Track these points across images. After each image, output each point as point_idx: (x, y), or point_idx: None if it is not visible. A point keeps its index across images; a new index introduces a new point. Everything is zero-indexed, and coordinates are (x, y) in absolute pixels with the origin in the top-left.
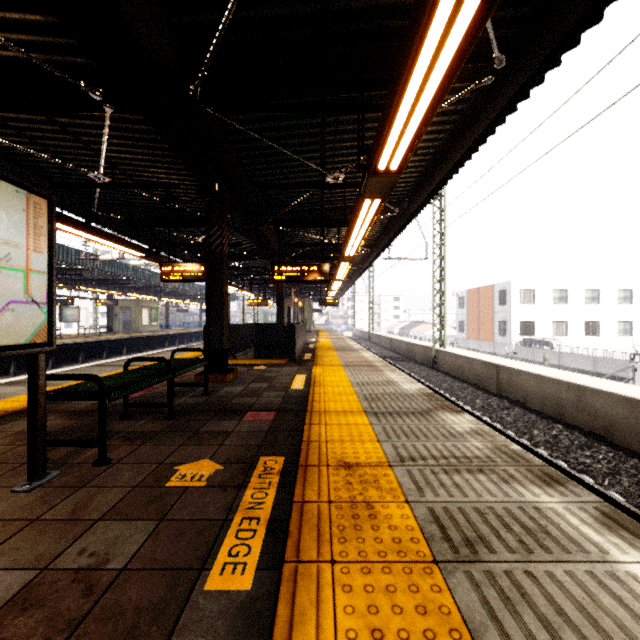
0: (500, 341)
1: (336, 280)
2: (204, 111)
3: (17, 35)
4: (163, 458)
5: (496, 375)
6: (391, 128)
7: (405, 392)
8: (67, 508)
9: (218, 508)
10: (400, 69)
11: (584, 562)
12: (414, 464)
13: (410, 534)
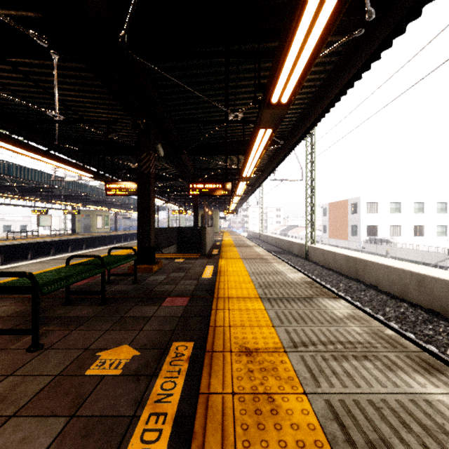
0: (353, 239)
1: (236, 195)
2: (131, 57)
3: None
4: (89, 343)
5: (354, 265)
6: (284, 63)
7: (290, 280)
8: None
9: (128, 401)
10: None
11: None
12: (306, 350)
13: (313, 435)
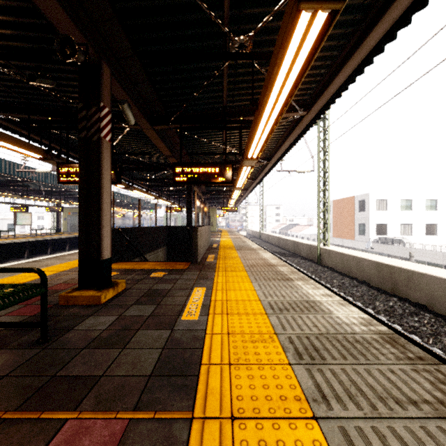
0: (360, 239)
1: (236, 188)
2: None
3: None
4: None
5: (391, 275)
6: None
7: (349, 330)
8: None
9: None
10: None
11: None
12: None
13: None
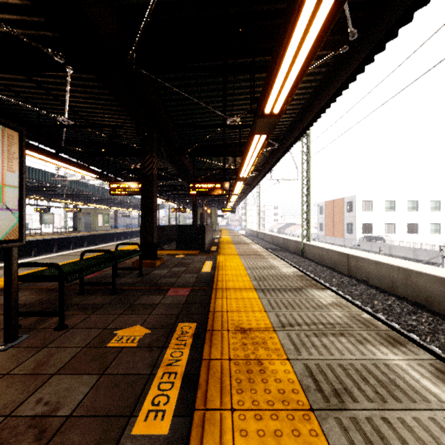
0: (348, 237)
1: (234, 194)
2: (138, 71)
3: (2, 15)
4: (106, 324)
5: (347, 261)
6: (274, 82)
7: (283, 274)
8: (31, 364)
9: (145, 364)
10: (282, 34)
11: (427, 410)
12: (292, 329)
13: (291, 386)
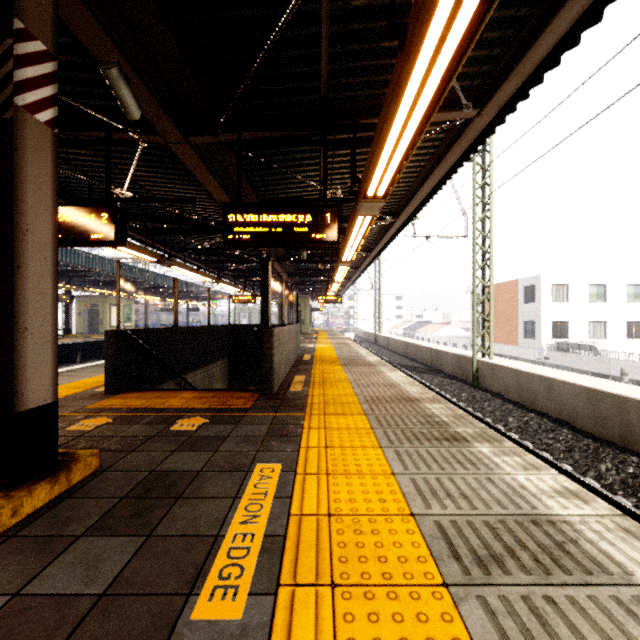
0: (527, 344)
1: (342, 263)
2: None
3: None
4: None
5: (619, 414)
6: None
7: None
8: None
9: None
10: None
11: None
12: None
13: None
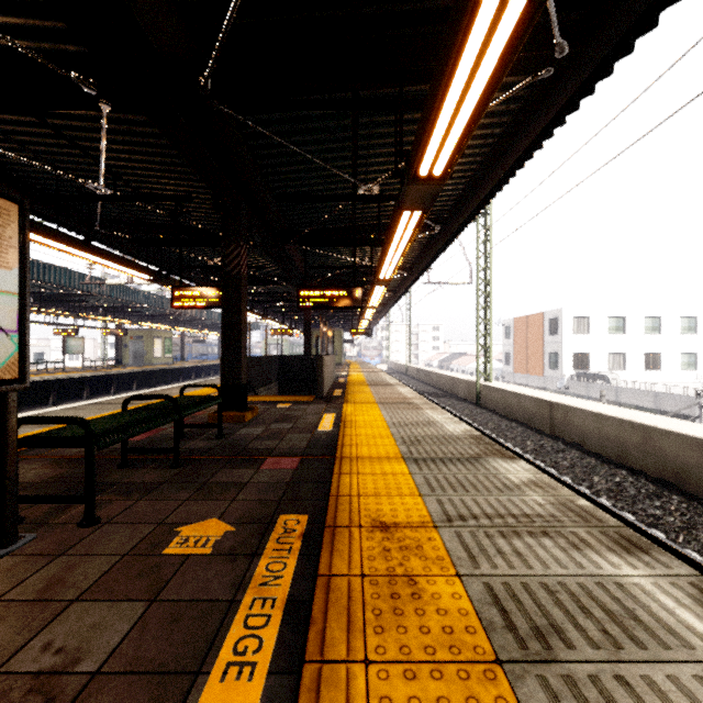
0: (551, 375)
1: (369, 307)
2: (216, 108)
3: None
4: (163, 517)
5: (549, 413)
6: (435, 124)
7: (449, 434)
8: (38, 584)
9: (225, 584)
10: (448, 45)
11: (690, 662)
12: (464, 524)
13: (464, 621)
